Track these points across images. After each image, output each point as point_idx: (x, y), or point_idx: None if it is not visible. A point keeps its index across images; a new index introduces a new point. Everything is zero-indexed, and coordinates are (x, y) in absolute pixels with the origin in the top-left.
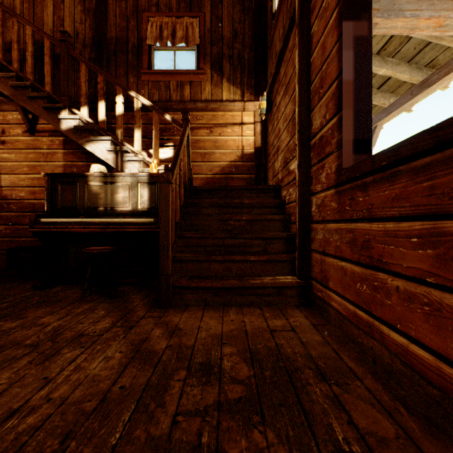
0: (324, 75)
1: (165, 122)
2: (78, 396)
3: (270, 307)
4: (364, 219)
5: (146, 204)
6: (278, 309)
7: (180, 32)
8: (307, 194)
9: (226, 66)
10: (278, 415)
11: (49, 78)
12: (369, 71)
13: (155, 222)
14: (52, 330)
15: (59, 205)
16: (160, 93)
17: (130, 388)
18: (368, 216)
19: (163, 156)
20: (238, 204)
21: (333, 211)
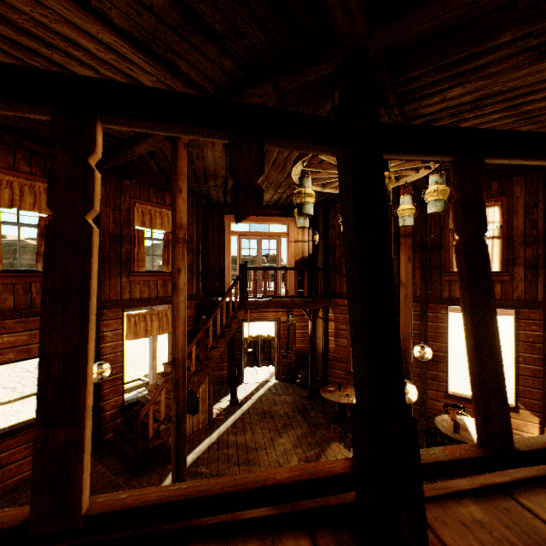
0: None
1: None
2: None
3: None
4: None
5: None
6: None
7: None
8: None
9: None
10: None
11: None
12: None
13: None
14: None
15: None
16: None
17: None
18: None
19: None
20: None
21: None
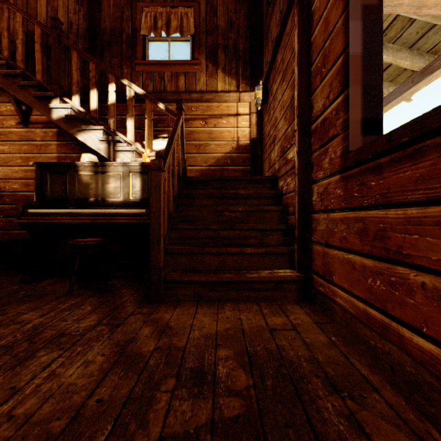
0: (327, 52)
1: (160, 113)
2: (46, 412)
3: (267, 303)
4: (378, 205)
5: (139, 194)
6: (277, 305)
7: (174, 22)
8: (307, 182)
9: (221, 56)
10: (285, 440)
11: (40, 66)
12: (379, 43)
13: (147, 213)
14: (31, 328)
15: (48, 196)
16: (154, 84)
17: (108, 402)
18: (383, 202)
19: (158, 147)
20: (233, 195)
21: (338, 199)
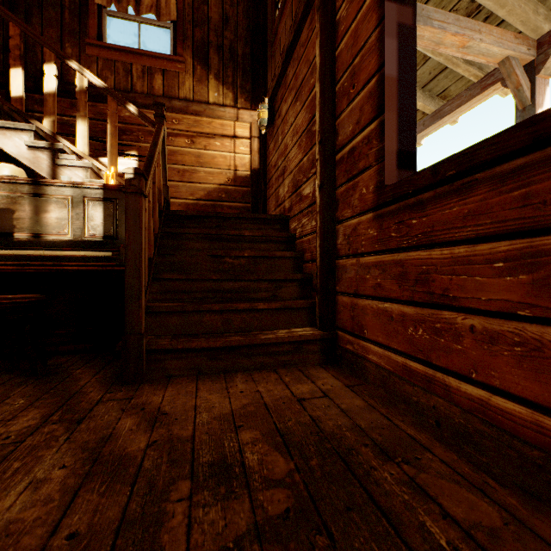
0: (357, 70)
1: (125, 120)
2: None
3: (287, 369)
4: (420, 245)
5: (99, 230)
6: (298, 371)
7: None
8: (332, 222)
9: (213, 58)
10: (351, 526)
11: None
12: (414, 69)
13: (114, 257)
14: None
15: None
16: (116, 78)
17: (89, 535)
18: (426, 242)
19: (122, 168)
20: (236, 237)
21: (371, 241)
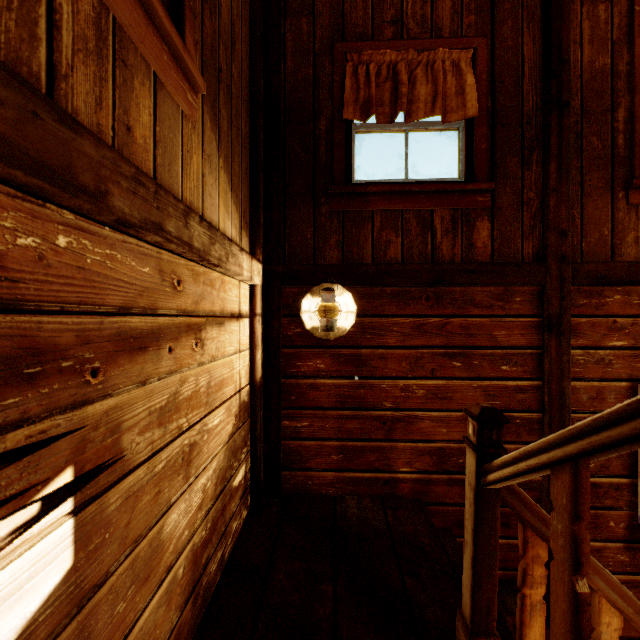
0: None
1: (18, 282)
2: None
3: None
4: None
5: None
6: None
7: None
8: None
9: (223, 113)
10: None
11: None
12: None
13: None
14: None
15: None
16: None
17: None
18: None
19: None
20: None
21: (622, 564)
